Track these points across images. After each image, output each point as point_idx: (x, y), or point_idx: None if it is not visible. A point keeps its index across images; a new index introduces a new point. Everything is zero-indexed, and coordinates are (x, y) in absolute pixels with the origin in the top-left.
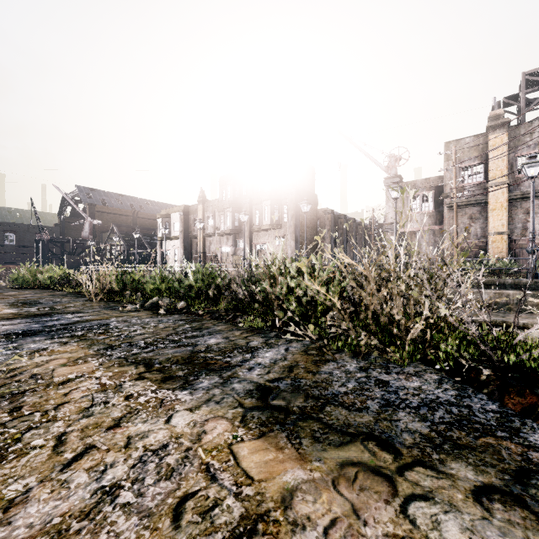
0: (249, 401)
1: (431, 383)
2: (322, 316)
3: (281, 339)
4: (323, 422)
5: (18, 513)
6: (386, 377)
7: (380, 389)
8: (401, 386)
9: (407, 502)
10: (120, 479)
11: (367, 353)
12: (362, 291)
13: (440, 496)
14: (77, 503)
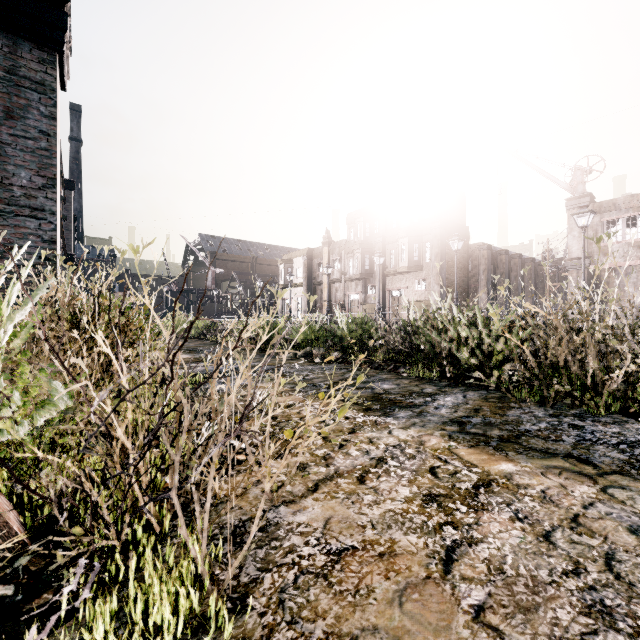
0: (449, 428)
1: (633, 431)
2: (499, 367)
3: (455, 388)
4: (522, 445)
5: (334, 461)
6: (580, 423)
7: (574, 430)
8: (597, 430)
9: (606, 488)
10: (382, 456)
11: (556, 402)
12: (550, 341)
13: (635, 489)
14: (364, 462)
